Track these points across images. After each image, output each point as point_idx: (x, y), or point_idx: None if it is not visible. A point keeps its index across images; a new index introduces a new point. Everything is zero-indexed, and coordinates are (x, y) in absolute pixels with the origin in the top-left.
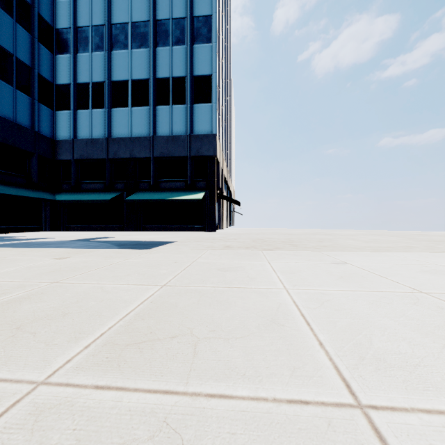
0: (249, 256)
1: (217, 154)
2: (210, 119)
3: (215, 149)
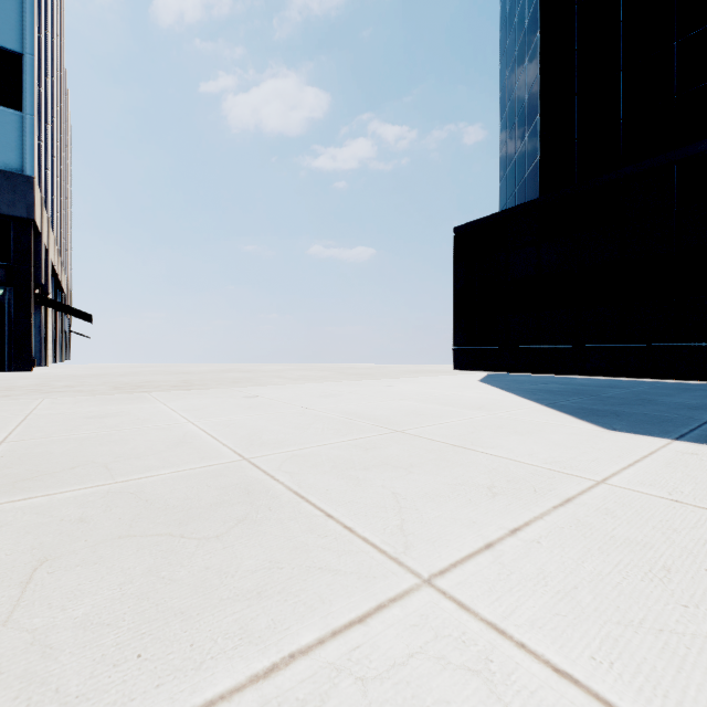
0: (130, 400)
1: (36, 216)
2: (17, 142)
3: (31, 207)
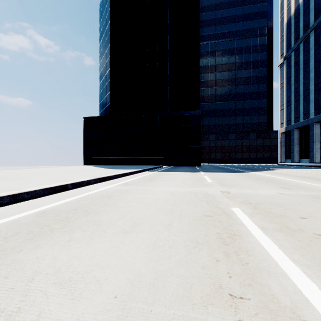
0: None
1: None
2: None
3: None
